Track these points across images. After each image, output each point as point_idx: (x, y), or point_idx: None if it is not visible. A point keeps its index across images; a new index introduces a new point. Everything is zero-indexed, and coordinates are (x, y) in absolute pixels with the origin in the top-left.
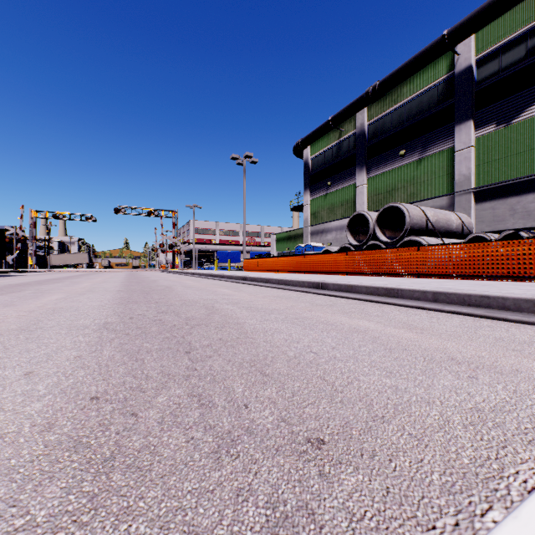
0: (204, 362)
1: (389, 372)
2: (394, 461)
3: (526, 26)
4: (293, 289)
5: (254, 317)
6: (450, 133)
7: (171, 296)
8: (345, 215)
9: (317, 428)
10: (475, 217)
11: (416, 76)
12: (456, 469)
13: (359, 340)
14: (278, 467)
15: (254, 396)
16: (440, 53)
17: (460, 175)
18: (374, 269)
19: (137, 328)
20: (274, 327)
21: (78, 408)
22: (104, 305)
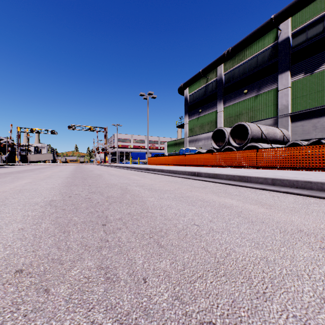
0: (115, 234)
1: (257, 243)
2: None
3: (323, 12)
4: (179, 176)
5: (153, 196)
6: (276, 79)
7: (100, 181)
8: (210, 130)
9: (208, 308)
10: (291, 131)
11: (254, 44)
12: None
13: (228, 214)
14: None
15: (152, 269)
16: (269, 29)
17: (281, 105)
18: (229, 163)
19: (72, 205)
20: (167, 203)
21: (0, 282)
22: (54, 187)
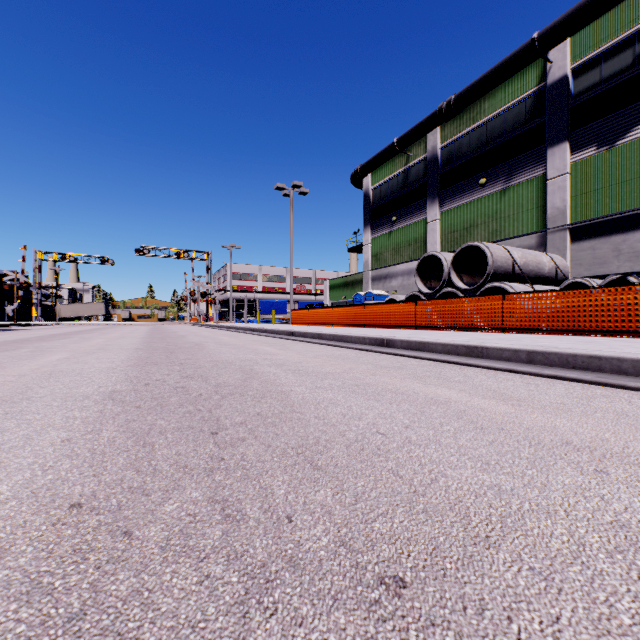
0: (234, 448)
1: (486, 463)
2: (516, 620)
3: (633, 27)
4: (352, 347)
5: (303, 383)
6: (541, 157)
7: (201, 355)
8: (414, 257)
9: (393, 557)
10: (571, 259)
11: (500, 89)
12: (615, 636)
13: (440, 416)
14: (337, 633)
15: (301, 502)
16: (529, 60)
17: (553, 209)
18: (449, 322)
19: (152, 399)
20: (328, 397)
21: (48, 522)
22: (115, 367)
